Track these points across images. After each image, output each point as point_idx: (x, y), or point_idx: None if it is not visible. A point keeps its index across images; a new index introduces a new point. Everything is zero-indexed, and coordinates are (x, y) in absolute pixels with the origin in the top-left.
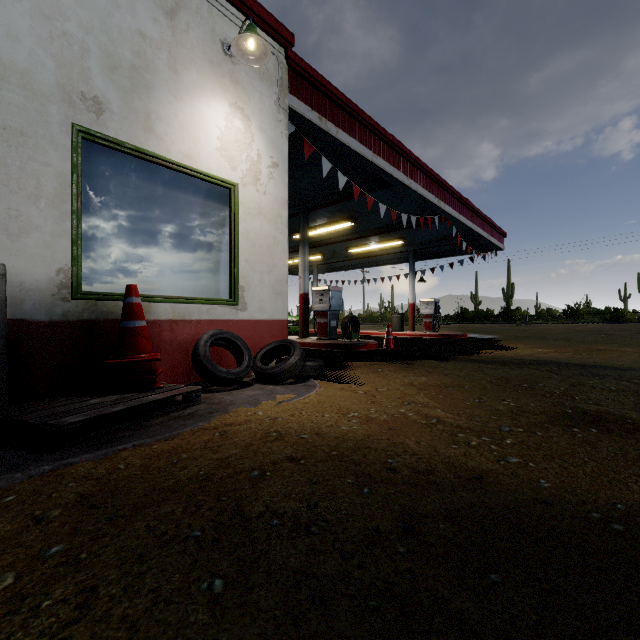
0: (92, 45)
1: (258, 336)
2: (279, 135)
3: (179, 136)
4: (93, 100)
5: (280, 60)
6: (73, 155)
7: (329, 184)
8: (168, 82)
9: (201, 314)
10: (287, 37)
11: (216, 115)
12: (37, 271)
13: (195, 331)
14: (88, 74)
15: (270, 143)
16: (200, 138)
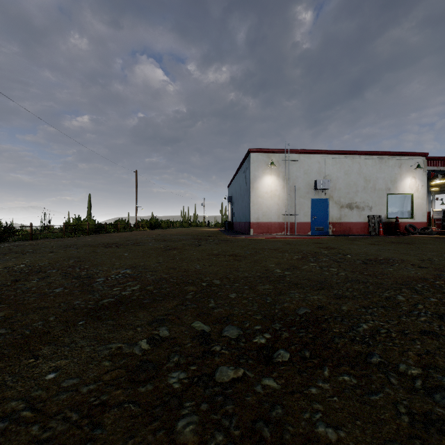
0: (388, 180)
1: (418, 226)
2: (423, 178)
3: (401, 188)
4: (388, 188)
5: (424, 160)
6: (386, 198)
7: (441, 172)
8: (399, 179)
9: (405, 221)
10: (426, 154)
11: (408, 181)
12: (382, 215)
13: (404, 224)
14: (388, 184)
15: (421, 181)
16: (405, 187)
